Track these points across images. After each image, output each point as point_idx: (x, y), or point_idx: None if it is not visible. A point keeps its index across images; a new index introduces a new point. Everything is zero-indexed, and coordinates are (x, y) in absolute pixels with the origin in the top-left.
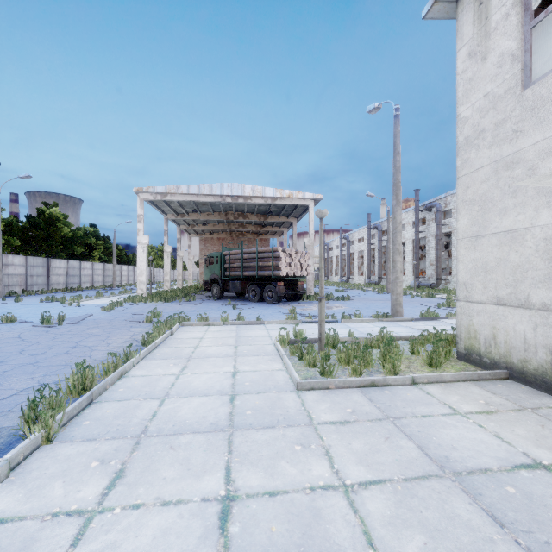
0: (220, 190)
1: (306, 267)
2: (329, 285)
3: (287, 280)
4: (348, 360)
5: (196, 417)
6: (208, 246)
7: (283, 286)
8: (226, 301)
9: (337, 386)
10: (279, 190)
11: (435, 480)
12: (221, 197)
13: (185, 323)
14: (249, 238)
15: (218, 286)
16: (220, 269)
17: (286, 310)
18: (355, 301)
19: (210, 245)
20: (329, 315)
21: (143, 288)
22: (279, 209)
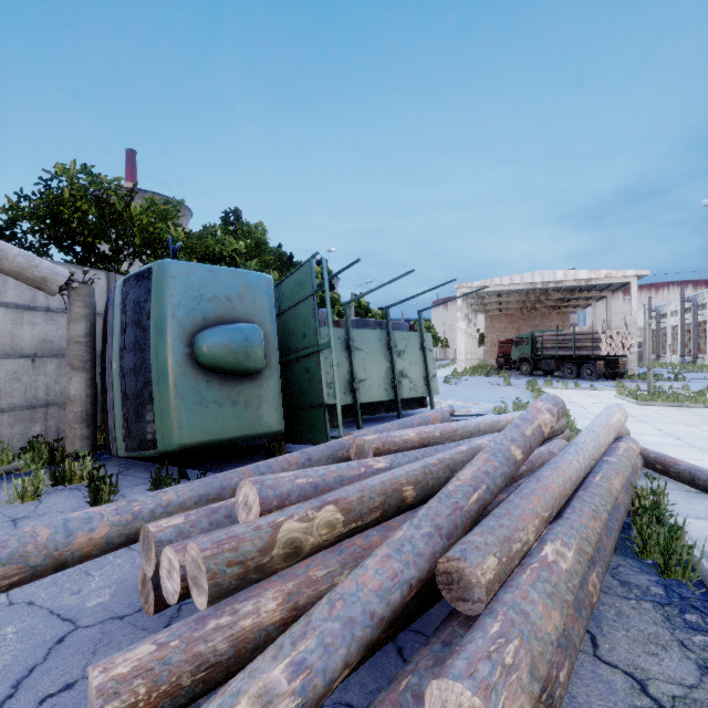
0: (531, 278)
1: (628, 347)
2: (658, 367)
3: (607, 360)
4: (667, 400)
5: (595, 405)
6: (494, 323)
7: (602, 365)
8: (539, 378)
9: (659, 405)
10: (594, 271)
11: (692, 415)
12: (531, 284)
13: (536, 386)
14: (543, 312)
15: (528, 365)
16: (530, 349)
17: (610, 384)
18: (693, 382)
19: (496, 322)
20: (657, 388)
21: (462, 365)
22: (590, 285)
